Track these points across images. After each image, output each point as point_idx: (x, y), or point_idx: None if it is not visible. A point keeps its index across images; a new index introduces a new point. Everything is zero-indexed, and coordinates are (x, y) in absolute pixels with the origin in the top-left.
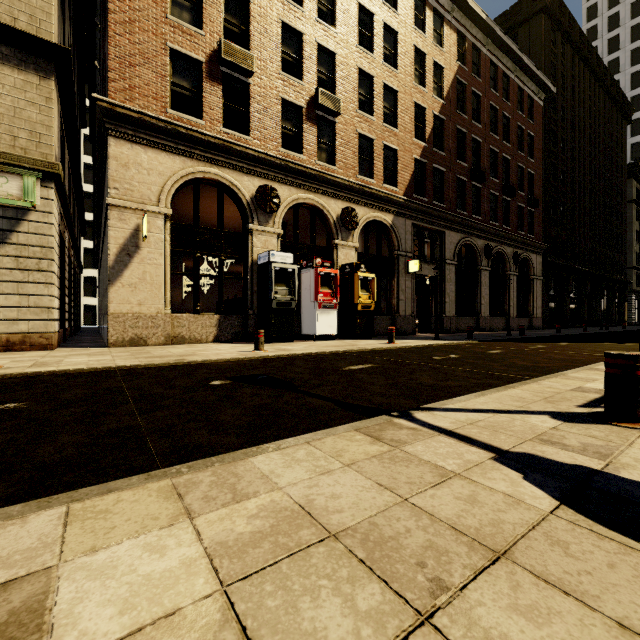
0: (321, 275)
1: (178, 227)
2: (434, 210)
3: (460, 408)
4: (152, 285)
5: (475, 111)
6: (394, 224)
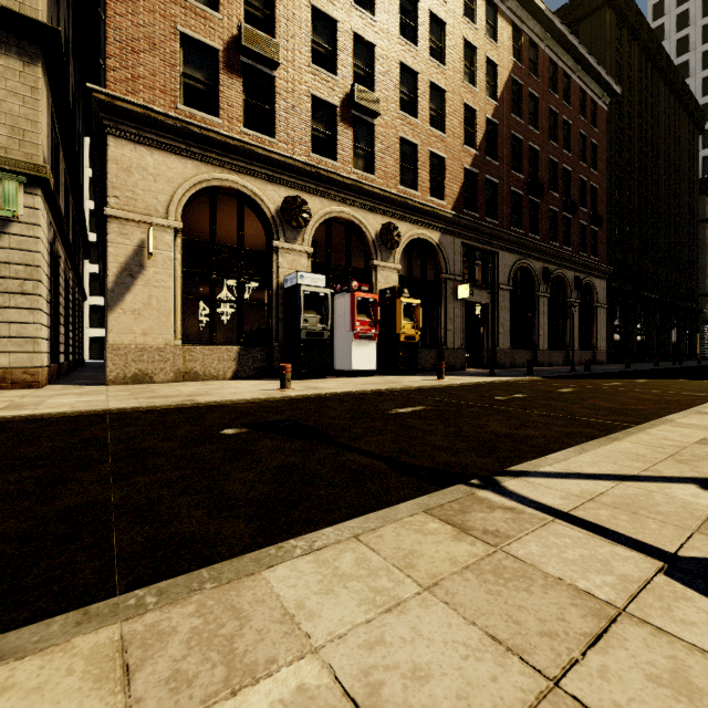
0: (358, 301)
1: (190, 244)
2: (486, 227)
3: (563, 472)
4: (159, 312)
5: (532, 115)
6: (441, 243)
